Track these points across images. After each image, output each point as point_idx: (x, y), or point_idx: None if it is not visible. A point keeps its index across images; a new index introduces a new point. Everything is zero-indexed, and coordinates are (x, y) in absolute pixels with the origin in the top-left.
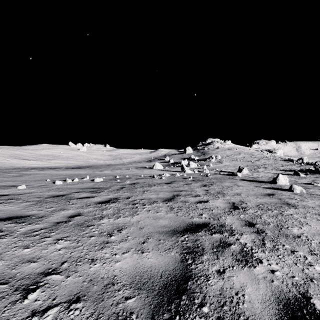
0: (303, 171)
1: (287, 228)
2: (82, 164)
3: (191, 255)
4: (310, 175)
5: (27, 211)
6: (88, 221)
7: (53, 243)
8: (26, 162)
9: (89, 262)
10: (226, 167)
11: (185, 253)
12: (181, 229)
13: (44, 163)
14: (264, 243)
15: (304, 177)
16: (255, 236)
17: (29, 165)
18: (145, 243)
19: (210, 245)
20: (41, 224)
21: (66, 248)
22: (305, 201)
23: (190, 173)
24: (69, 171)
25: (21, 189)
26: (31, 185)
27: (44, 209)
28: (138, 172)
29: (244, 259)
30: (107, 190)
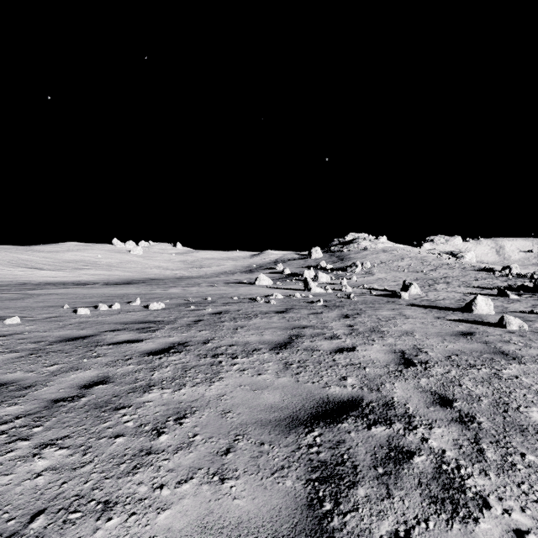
0: (513, 288)
1: (518, 410)
2: (134, 276)
3: (329, 486)
4: (527, 296)
5: (4, 373)
6: (120, 396)
7: (29, 456)
8: (37, 274)
9: (97, 513)
10: (381, 281)
11: (316, 480)
12: (306, 414)
13: (68, 275)
14: (480, 449)
15: (517, 300)
16: (459, 432)
17: (43, 278)
18: (231, 454)
19: (368, 456)
20: (20, 405)
21: (54, 471)
22: (533, 347)
23: (319, 293)
24: (109, 290)
25: (11, 325)
26: (31, 317)
27: (39, 369)
28: (228, 290)
29: (447, 497)
30: (169, 327)
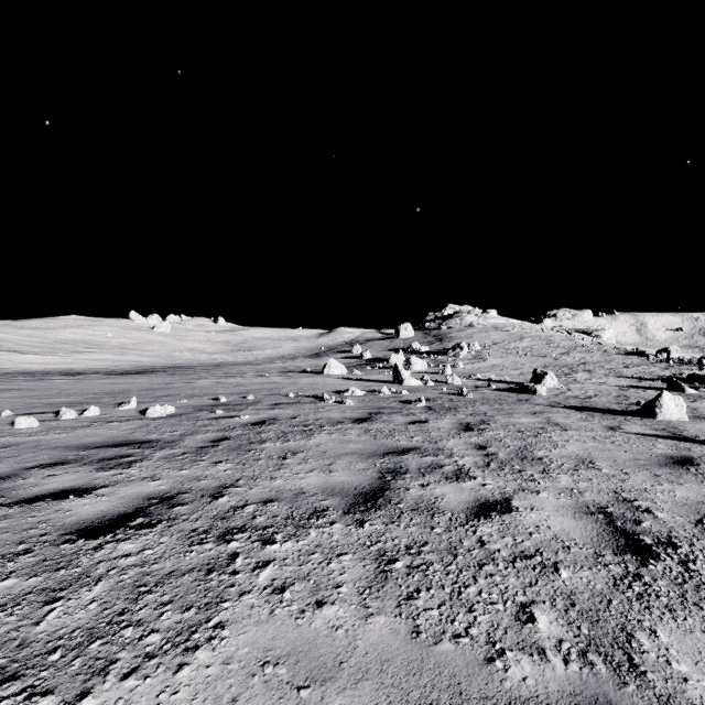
0: (681, 379)
1: None
2: (155, 362)
3: None
4: None
5: None
6: None
7: None
8: (14, 359)
9: None
10: (498, 369)
11: None
12: None
13: (60, 361)
14: None
15: (699, 396)
16: None
17: (21, 365)
18: None
19: None
20: None
21: None
22: None
23: (415, 387)
24: (106, 382)
25: None
26: None
27: None
28: (283, 383)
29: None
30: (163, 454)
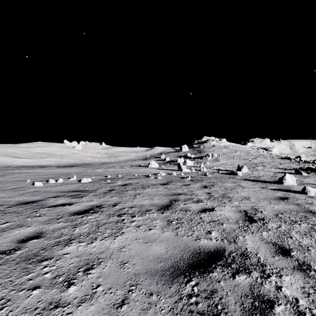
0: (303, 169)
1: None
2: (76, 162)
3: None
4: (312, 173)
5: None
6: (46, 249)
7: None
8: (17, 160)
9: None
10: (224, 165)
11: None
12: (184, 264)
13: (36, 161)
14: None
15: (307, 176)
16: (303, 279)
17: (20, 163)
18: (125, 306)
19: (238, 306)
20: None
21: None
22: None
23: (187, 172)
24: (59, 170)
25: None
26: (4, 188)
27: None
28: (132, 170)
29: None
30: (92, 194)
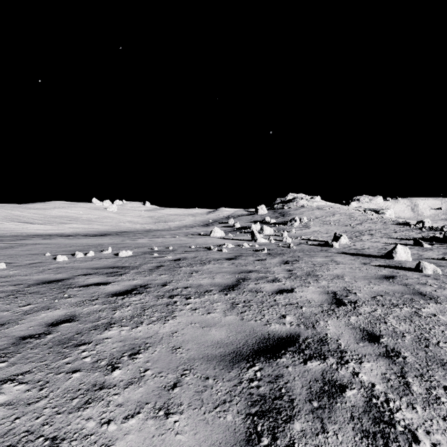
0: (426, 239)
1: (438, 345)
2: (109, 229)
3: (267, 420)
4: (438, 245)
5: None
6: (82, 333)
7: None
8: (28, 227)
9: None
10: (316, 233)
11: (255, 414)
12: (248, 349)
13: (54, 228)
14: (407, 382)
15: (430, 249)
16: (387, 366)
17: (32, 231)
18: (177, 388)
19: (304, 390)
20: None
21: (9, 406)
22: (446, 288)
23: (263, 243)
24: (87, 240)
25: None
26: (16, 263)
27: (14, 308)
28: (188, 241)
29: (378, 431)
30: (134, 271)
